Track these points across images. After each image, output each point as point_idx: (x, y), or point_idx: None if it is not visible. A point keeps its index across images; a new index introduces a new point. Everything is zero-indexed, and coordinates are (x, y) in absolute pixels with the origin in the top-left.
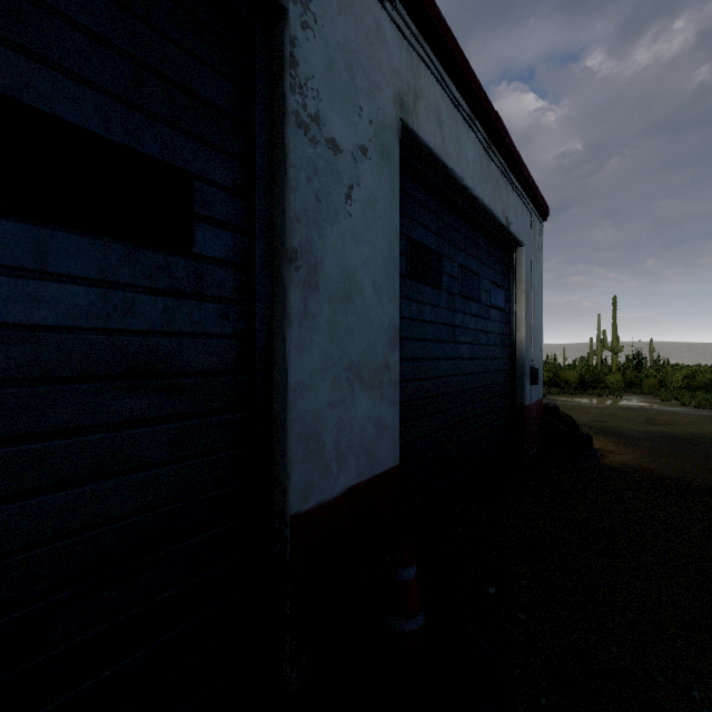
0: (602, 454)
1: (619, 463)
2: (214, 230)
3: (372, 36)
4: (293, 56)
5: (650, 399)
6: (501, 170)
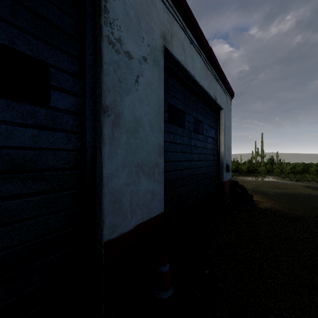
0: (257, 203)
1: (264, 207)
2: (62, 94)
3: (149, 3)
4: (106, 7)
5: (277, 178)
6: (212, 74)
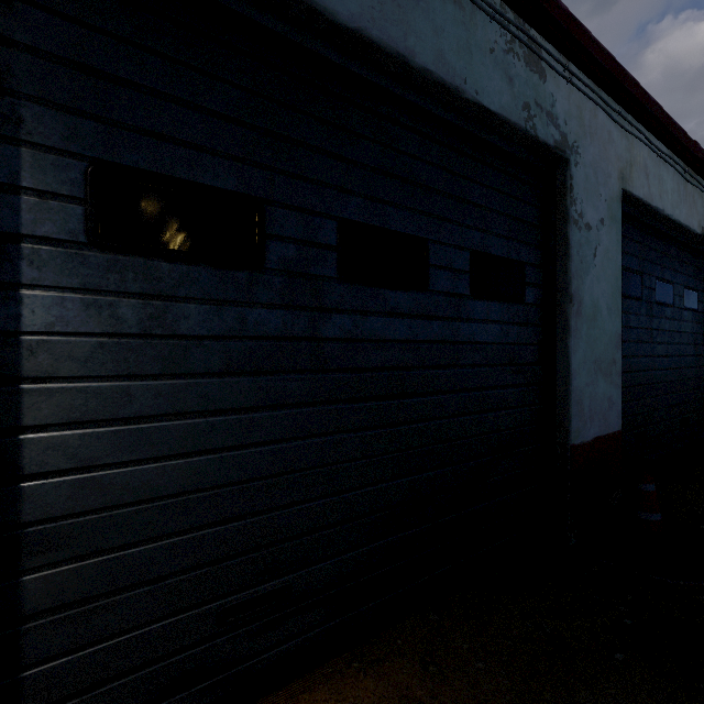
0: None
1: None
2: (531, 289)
3: (606, 144)
4: (571, 185)
5: None
6: (696, 187)
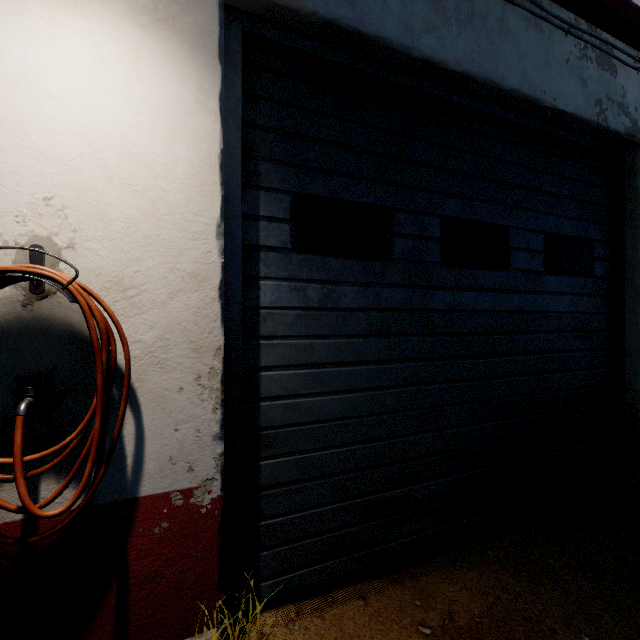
0: None
1: None
2: (599, 263)
3: None
4: None
5: None
6: None
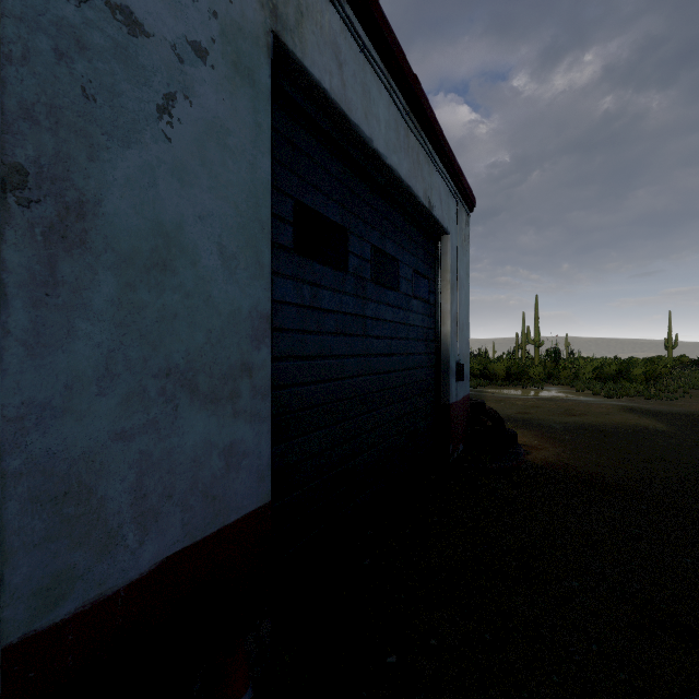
0: (526, 450)
1: (541, 460)
2: None
3: None
4: None
5: (567, 390)
6: (422, 145)
